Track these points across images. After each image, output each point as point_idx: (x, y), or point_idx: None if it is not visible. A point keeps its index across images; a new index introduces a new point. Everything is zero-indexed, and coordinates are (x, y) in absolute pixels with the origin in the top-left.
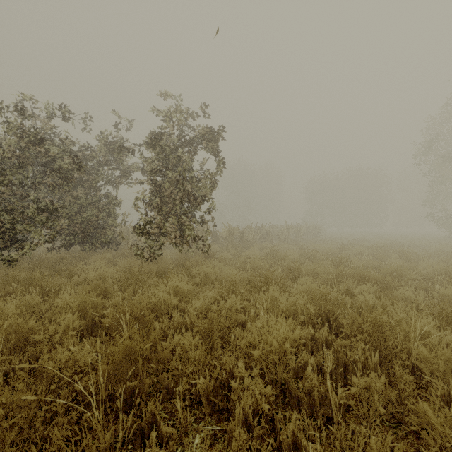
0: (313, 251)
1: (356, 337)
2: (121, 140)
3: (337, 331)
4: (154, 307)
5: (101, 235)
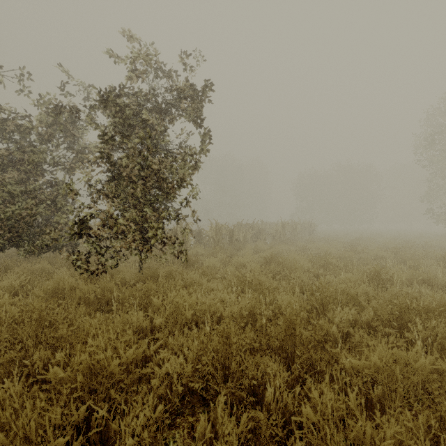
0: (325, 255)
1: None
2: None
3: None
4: None
5: (42, 236)
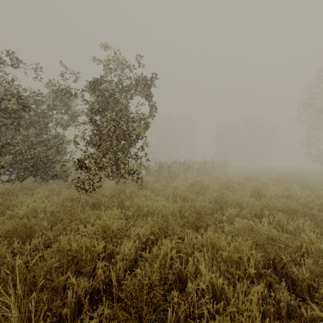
0: (229, 181)
1: (321, 299)
2: (68, 87)
3: (287, 281)
4: (75, 255)
5: (50, 169)
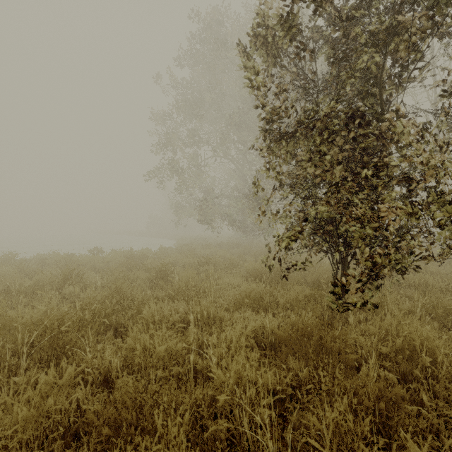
0: None
1: None
2: None
3: None
4: None
5: None
